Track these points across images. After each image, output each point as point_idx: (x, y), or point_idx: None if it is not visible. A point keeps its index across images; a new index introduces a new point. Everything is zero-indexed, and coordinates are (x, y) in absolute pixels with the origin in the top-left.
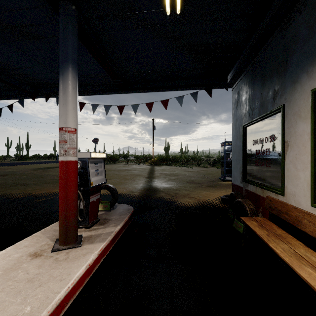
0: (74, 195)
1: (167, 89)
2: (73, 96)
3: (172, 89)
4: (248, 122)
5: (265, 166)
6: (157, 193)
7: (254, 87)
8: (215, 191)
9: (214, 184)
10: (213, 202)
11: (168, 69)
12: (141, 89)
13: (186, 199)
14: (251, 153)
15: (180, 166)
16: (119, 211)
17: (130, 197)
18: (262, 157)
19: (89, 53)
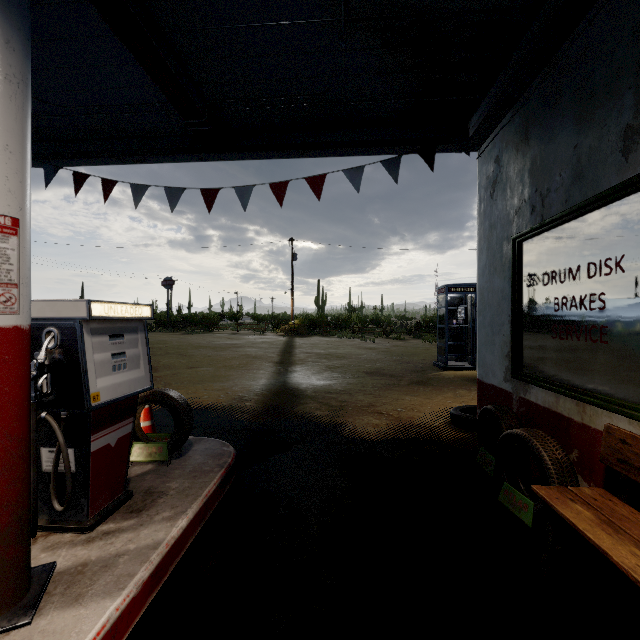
0: (10, 444)
1: (322, 149)
2: (3, 105)
3: (335, 151)
4: (529, 228)
5: (587, 340)
6: (298, 403)
7: (550, 133)
8: (430, 395)
9: (426, 379)
10: (431, 424)
11: (325, 94)
12: (260, 148)
13: (368, 418)
14: (538, 308)
15: (350, 336)
16: (194, 461)
17: (233, 415)
18: (576, 316)
19: (110, 31)
